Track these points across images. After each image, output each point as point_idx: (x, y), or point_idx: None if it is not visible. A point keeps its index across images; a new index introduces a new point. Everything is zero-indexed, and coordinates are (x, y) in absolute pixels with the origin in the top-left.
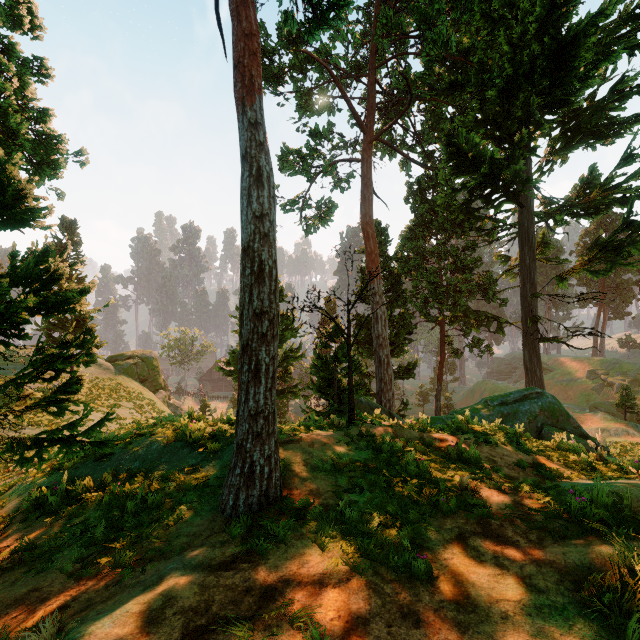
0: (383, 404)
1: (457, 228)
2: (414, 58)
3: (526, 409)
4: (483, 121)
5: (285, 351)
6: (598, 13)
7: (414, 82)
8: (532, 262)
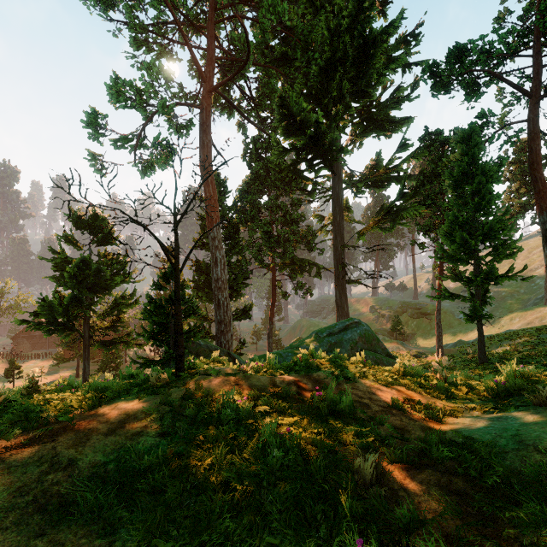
0: (222, 345)
1: (286, 186)
2: (250, 27)
3: (349, 337)
4: (307, 95)
5: (115, 298)
6: (390, 24)
7: (251, 43)
8: (341, 220)
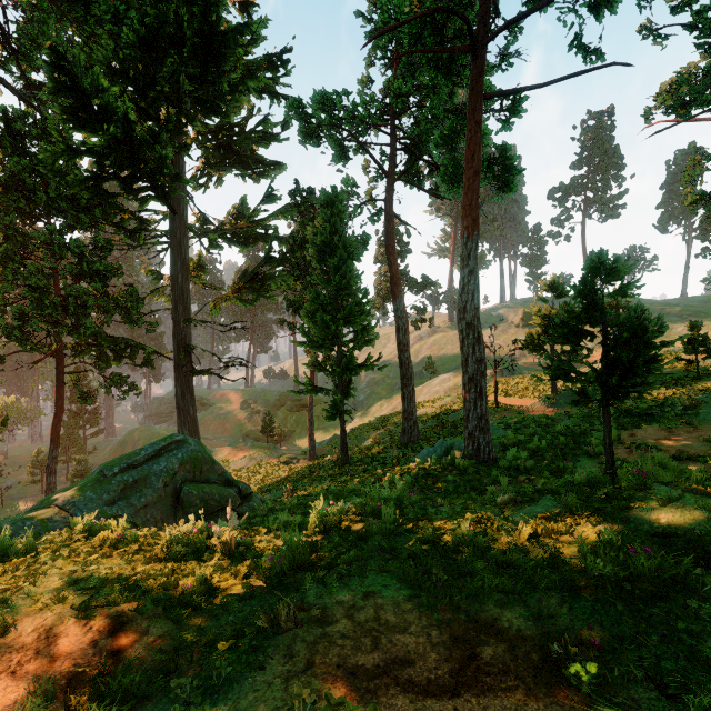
0: None
1: (82, 213)
2: None
3: (162, 468)
4: (120, 73)
5: None
6: (246, 24)
7: None
8: (186, 282)
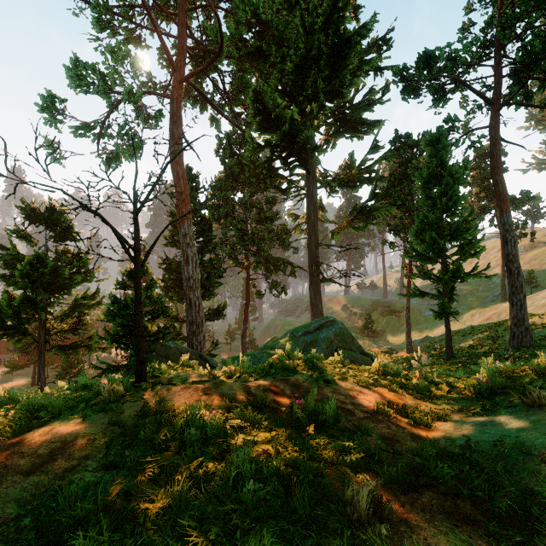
0: (194, 347)
1: (261, 183)
2: (224, 18)
3: (324, 336)
4: (282, 92)
5: (76, 298)
6: (363, 25)
7: (224, 34)
8: (316, 218)
